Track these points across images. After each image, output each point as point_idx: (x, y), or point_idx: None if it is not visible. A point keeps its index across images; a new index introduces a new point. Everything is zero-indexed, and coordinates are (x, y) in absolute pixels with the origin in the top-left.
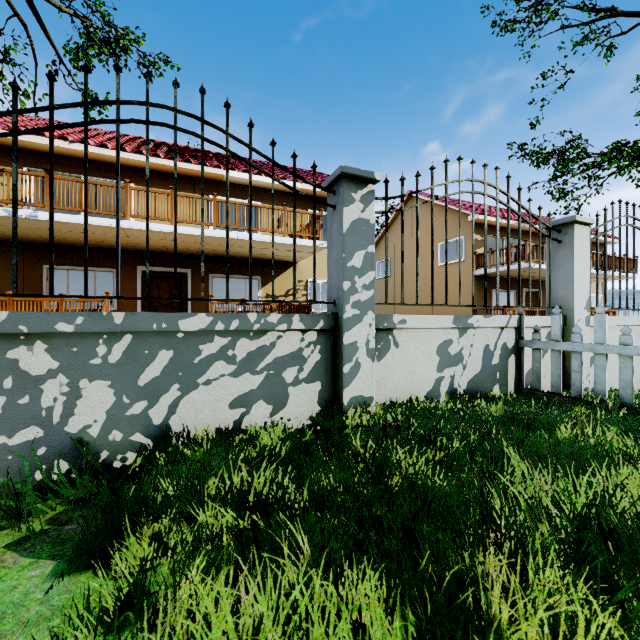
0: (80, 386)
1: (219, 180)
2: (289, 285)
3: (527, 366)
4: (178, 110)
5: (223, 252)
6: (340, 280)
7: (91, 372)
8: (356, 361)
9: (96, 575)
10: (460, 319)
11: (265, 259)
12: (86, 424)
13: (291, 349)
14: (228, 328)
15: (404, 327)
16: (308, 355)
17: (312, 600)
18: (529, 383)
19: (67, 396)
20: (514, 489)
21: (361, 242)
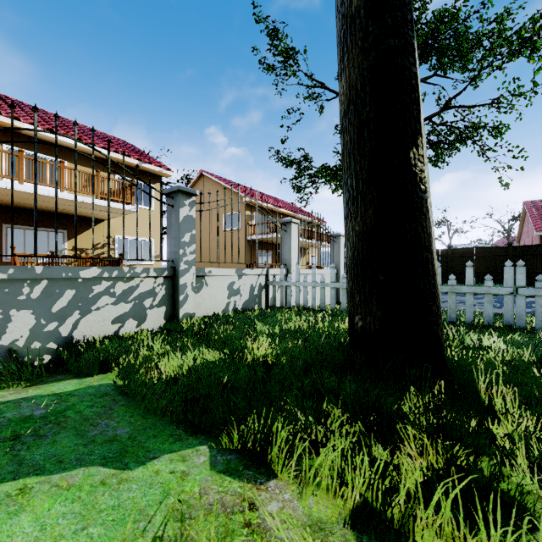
0: (10, 314)
1: (16, 131)
2: (97, 240)
3: (271, 295)
4: (78, 140)
5: (23, 204)
6: (177, 248)
7: (18, 305)
8: (186, 294)
9: (105, 374)
10: (239, 270)
11: (71, 214)
12: (15, 339)
13: (149, 288)
14: (111, 276)
15: (211, 275)
16: (158, 291)
17: (196, 360)
18: (272, 303)
19: (1, 321)
20: (256, 326)
21: (189, 228)
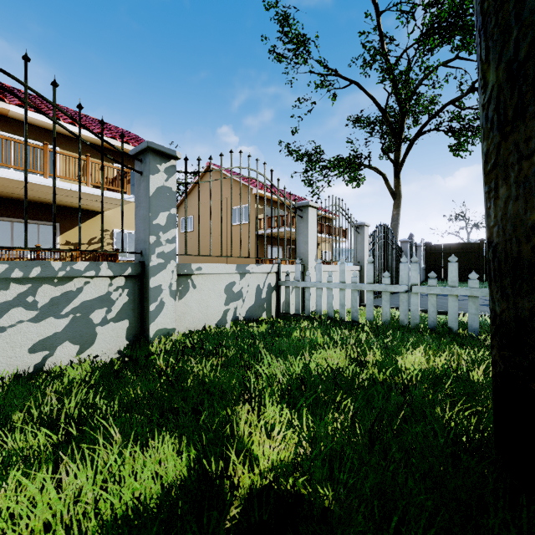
0: None
1: (2, 114)
2: (93, 233)
3: (283, 298)
4: None
5: (8, 193)
6: (147, 234)
7: None
8: (161, 301)
9: None
10: (241, 267)
11: (64, 206)
12: None
13: (99, 293)
14: (28, 275)
15: (200, 273)
16: (116, 298)
17: (123, 469)
18: (284, 309)
19: None
20: (260, 369)
21: (165, 205)
